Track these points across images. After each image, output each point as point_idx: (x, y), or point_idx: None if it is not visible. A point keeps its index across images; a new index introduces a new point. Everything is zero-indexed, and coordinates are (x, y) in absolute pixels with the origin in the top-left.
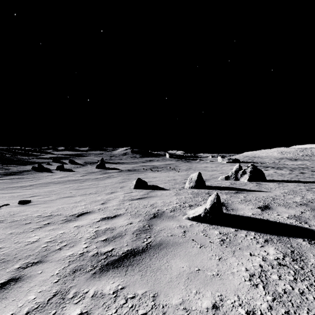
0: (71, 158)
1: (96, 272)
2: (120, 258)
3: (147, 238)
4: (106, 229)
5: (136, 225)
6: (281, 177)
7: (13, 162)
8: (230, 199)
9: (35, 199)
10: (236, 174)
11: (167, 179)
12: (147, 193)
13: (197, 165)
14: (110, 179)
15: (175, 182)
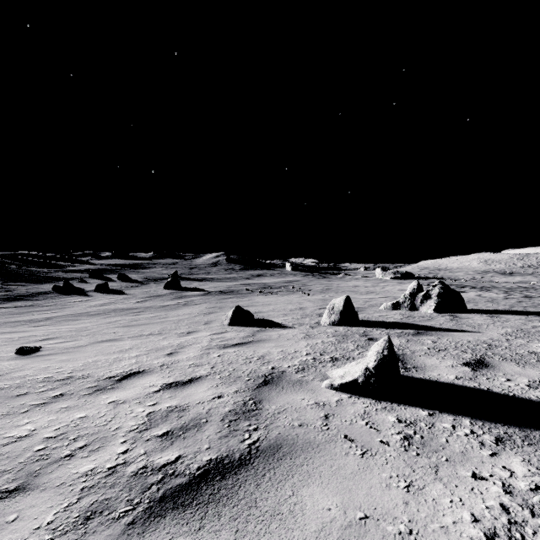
0: (122, 271)
1: (135, 520)
2: (193, 481)
3: (252, 432)
4: (170, 409)
5: (230, 400)
6: (492, 305)
7: (20, 278)
8: (408, 346)
9: (50, 344)
10: (412, 300)
11: (289, 308)
12: (252, 334)
13: (340, 283)
14: (188, 308)
15: (304, 314)
